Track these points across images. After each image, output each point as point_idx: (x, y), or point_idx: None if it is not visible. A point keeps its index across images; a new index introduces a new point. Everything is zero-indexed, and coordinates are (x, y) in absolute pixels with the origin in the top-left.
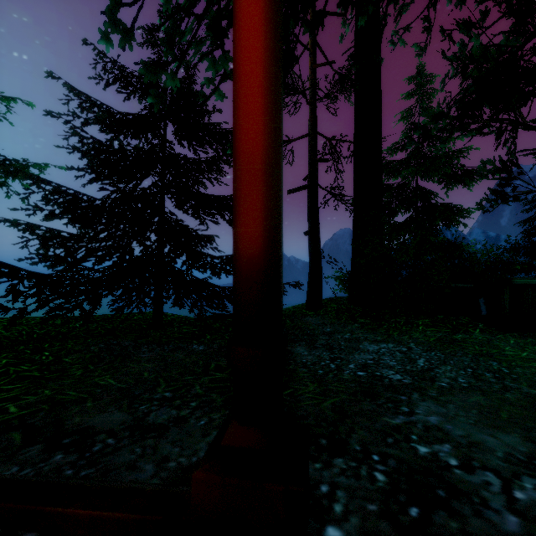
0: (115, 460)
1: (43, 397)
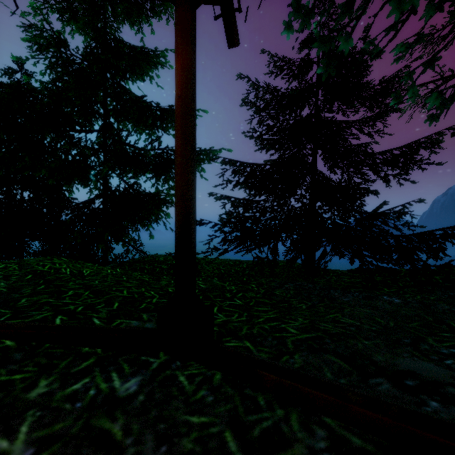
0: None
1: (305, 324)
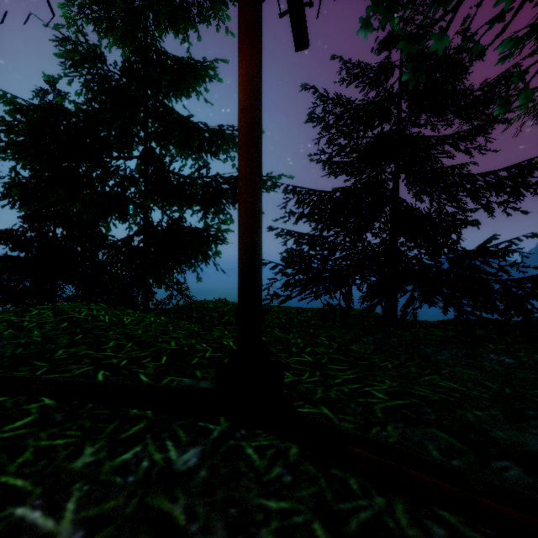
0: None
1: (394, 387)
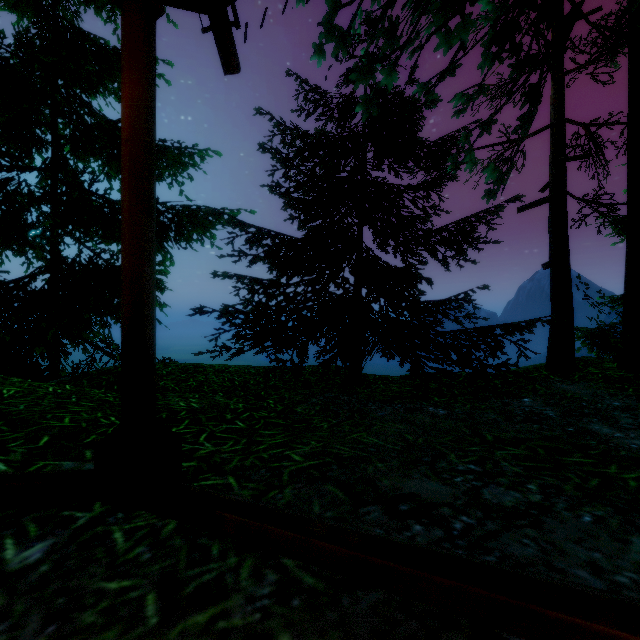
0: (508, 549)
1: (316, 448)
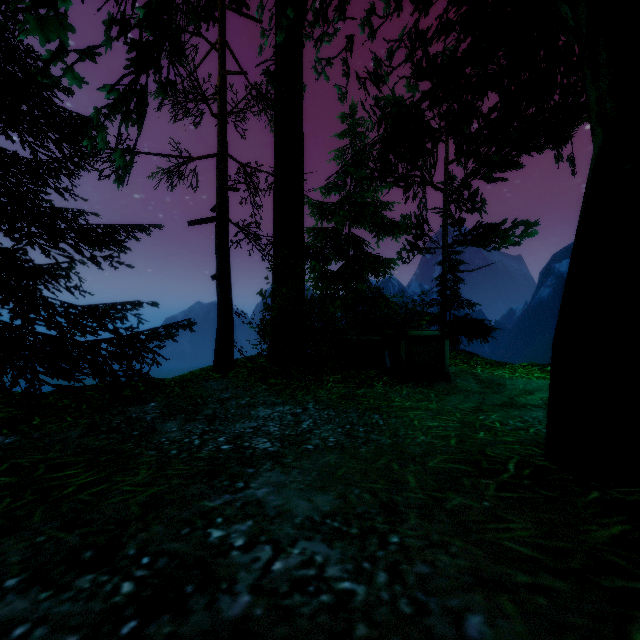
0: None
1: None
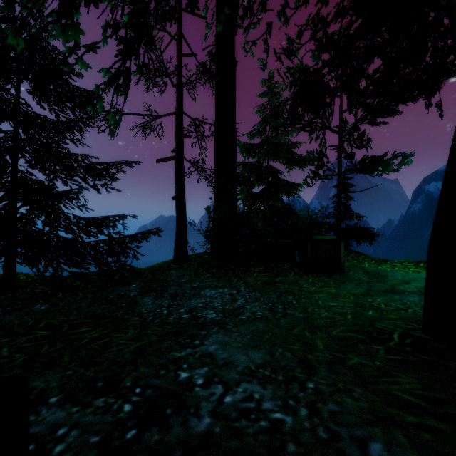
0: None
1: None
